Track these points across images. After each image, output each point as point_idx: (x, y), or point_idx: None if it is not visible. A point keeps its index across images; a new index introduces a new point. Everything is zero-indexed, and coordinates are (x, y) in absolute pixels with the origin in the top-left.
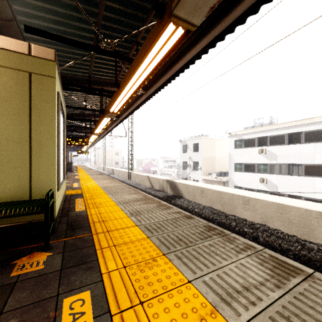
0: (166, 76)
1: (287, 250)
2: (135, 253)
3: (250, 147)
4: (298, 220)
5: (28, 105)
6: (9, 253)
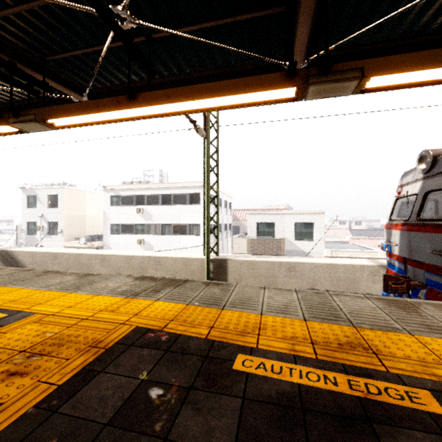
0: None
1: None
2: None
3: (128, 205)
4: (138, 266)
5: None
6: None
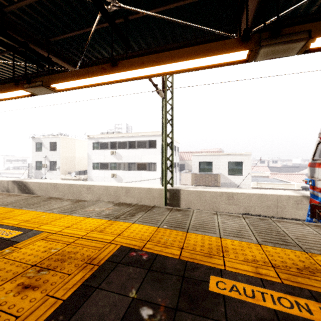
0: None
1: None
2: None
3: (105, 149)
4: (114, 193)
5: None
6: None
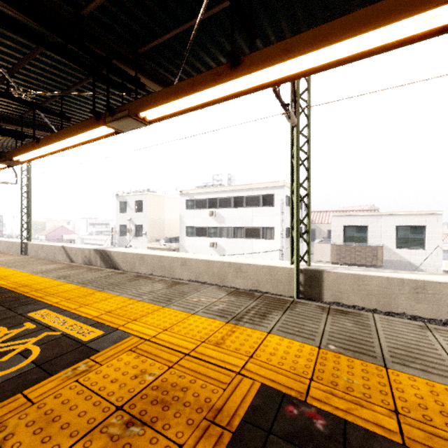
0: None
1: None
2: (74, 294)
3: (202, 208)
4: (218, 271)
5: None
6: None
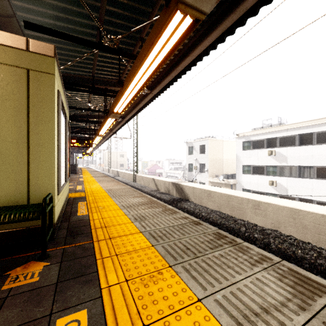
0: (172, 74)
1: (301, 258)
2: (138, 264)
3: (259, 148)
4: (313, 226)
5: (26, 104)
6: (4, 262)
